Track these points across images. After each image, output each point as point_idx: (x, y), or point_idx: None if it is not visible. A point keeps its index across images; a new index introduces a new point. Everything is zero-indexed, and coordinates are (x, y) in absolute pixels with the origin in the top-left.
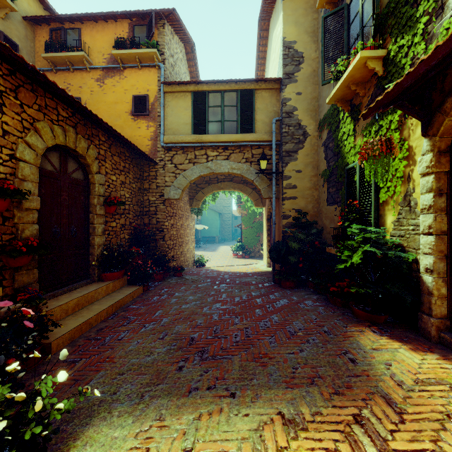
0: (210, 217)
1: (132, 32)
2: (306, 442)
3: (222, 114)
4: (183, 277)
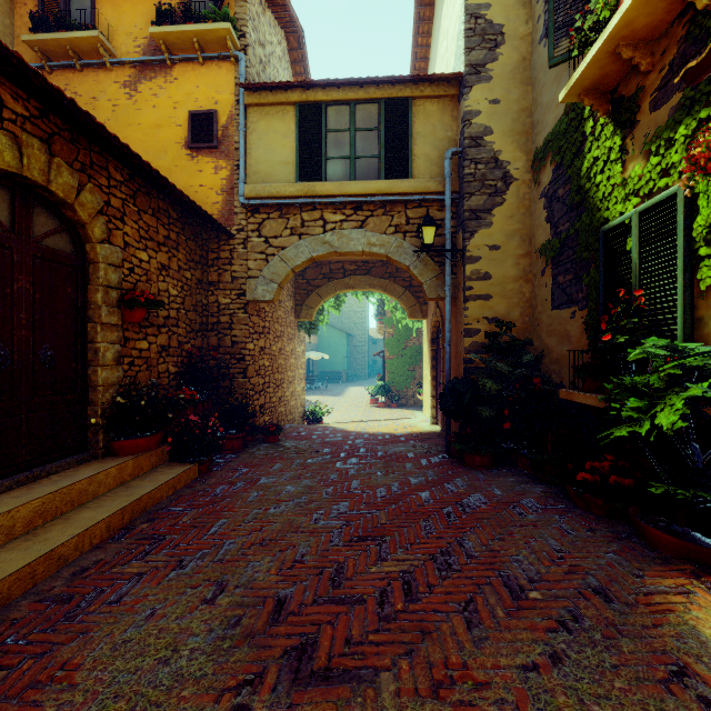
0: (333, 341)
1: None
2: None
3: (351, 144)
4: (281, 445)
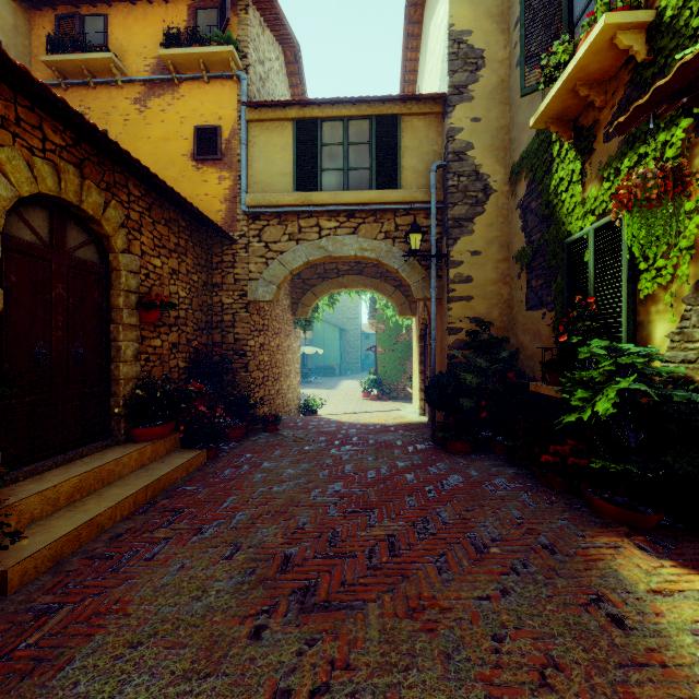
0: (327, 336)
1: (193, 21)
2: None
3: (344, 156)
4: (280, 434)
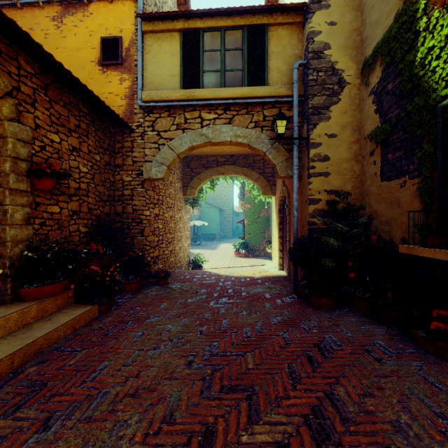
0: (210, 213)
1: None
2: None
3: (222, 60)
4: (169, 287)
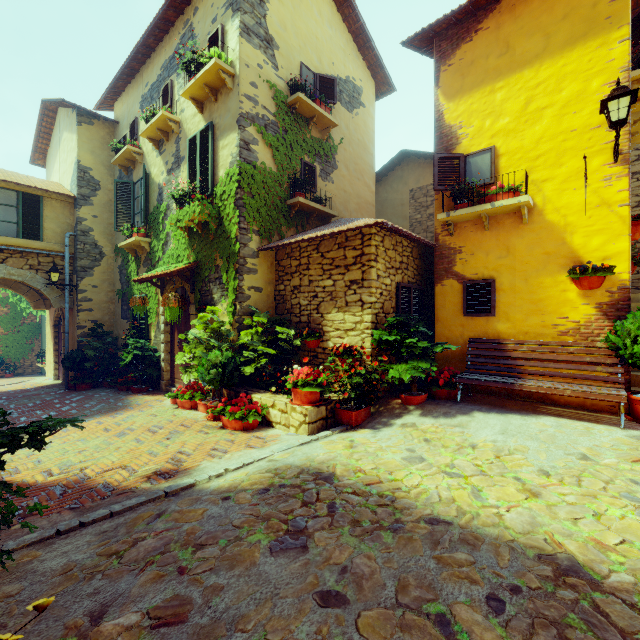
0: None
1: None
2: (94, 420)
3: None
4: None
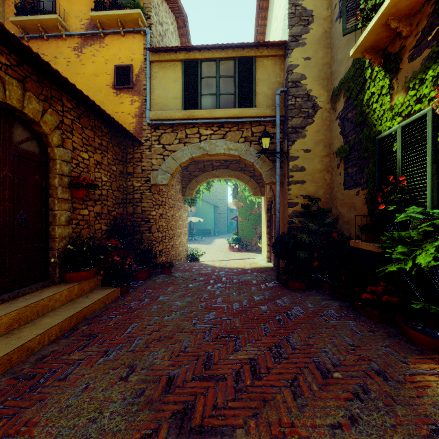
0: (206, 210)
1: None
2: None
3: (217, 85)
4: (172, 275)
